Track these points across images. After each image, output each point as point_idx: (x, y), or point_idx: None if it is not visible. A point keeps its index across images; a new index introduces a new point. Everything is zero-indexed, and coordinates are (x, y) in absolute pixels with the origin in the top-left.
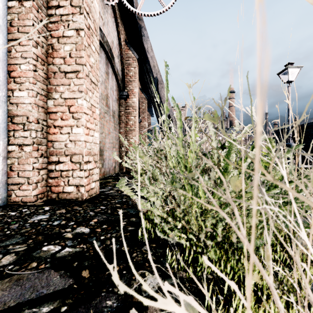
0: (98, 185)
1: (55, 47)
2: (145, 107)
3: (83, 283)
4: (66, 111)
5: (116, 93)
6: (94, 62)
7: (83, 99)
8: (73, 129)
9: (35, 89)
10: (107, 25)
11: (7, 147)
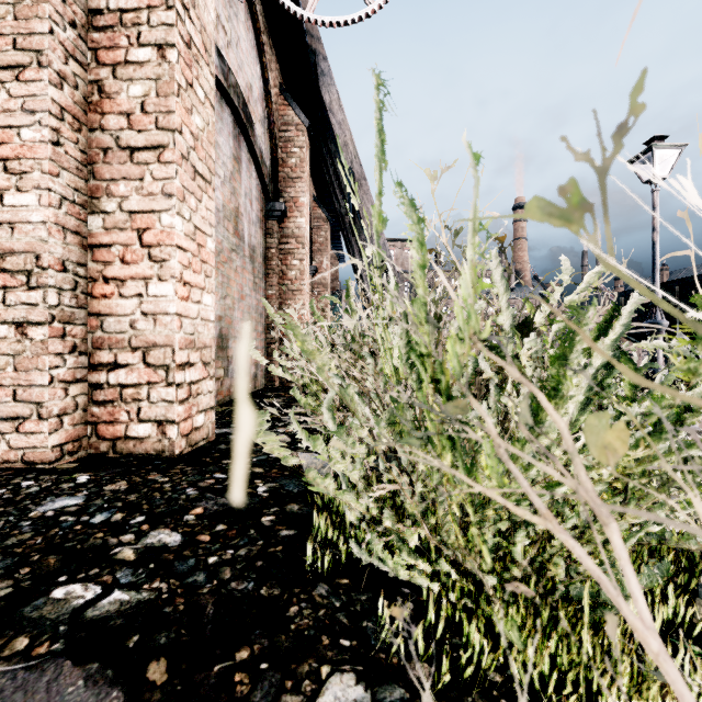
0: (211, 420)
1: (108, 87)
2: (324, 240)
3: None
4: (133, 242)
5: (259, 206)
6: (202, 126)
7: (174, 212)
8: (151, 287)
9: (58, 188)
10: (238, 48)
11: None
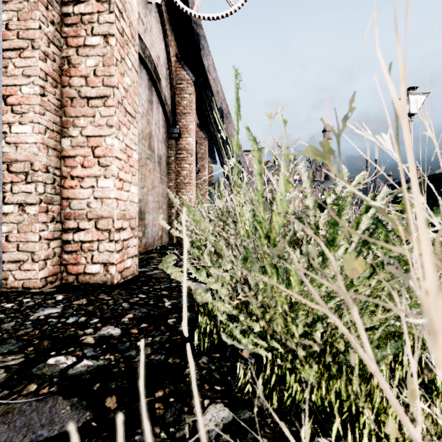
0: (136, 263)
1: (74, 61)
2: (204, 151)
3: (107, 418)
4: (89, 154)
5: (164, 131)
6: (130, 83)
7: (114, 136)
8: (99, 181)
9: (44, 122)
10: (151, 33)
11: (2, 208)
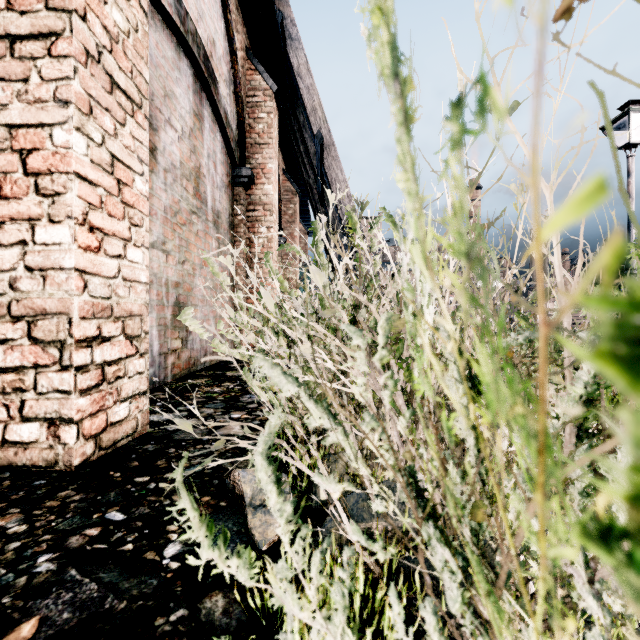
0: (142, 408)
1: None
2: (293, 212)
3: None
4: (14, 168)
5: (224, 171)
6: (124, 27)
7: (71, 126)
8: (38, 231)
9: None
10: None
11: None
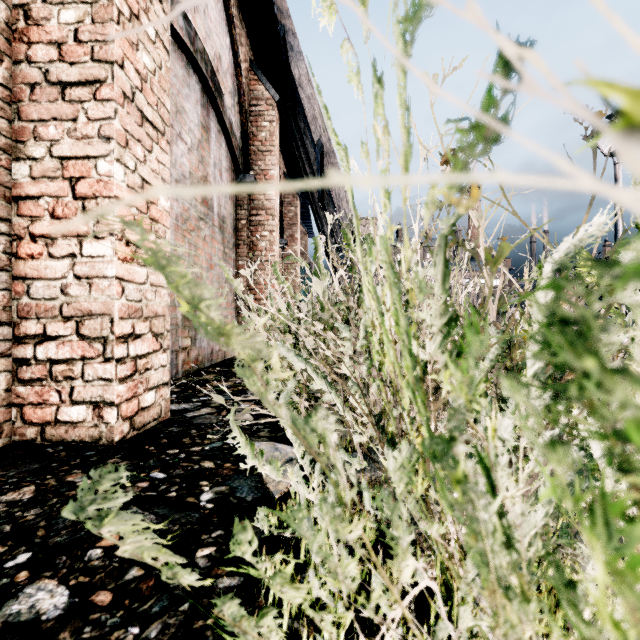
0: (165, 397)
1: (36, 12)
2: (294, 215)
3: None
4: (65, 193)
5: (229, 178)
6: (151, 67)
7: (113, 158)
8: (85, 245)
9: None
10: (206, 15)
11: None
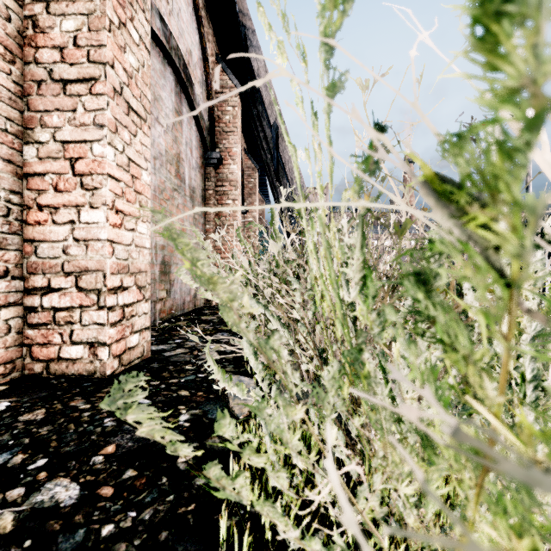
0: (147, 339)
1: (42, 22)
2: (254, 185)
3: None
4: (66, 171)
5: (198, 154)
6: (136, 66)
7: (105, 142)
8: (83, 214)
9: None
10: (179, 17)
11: None
